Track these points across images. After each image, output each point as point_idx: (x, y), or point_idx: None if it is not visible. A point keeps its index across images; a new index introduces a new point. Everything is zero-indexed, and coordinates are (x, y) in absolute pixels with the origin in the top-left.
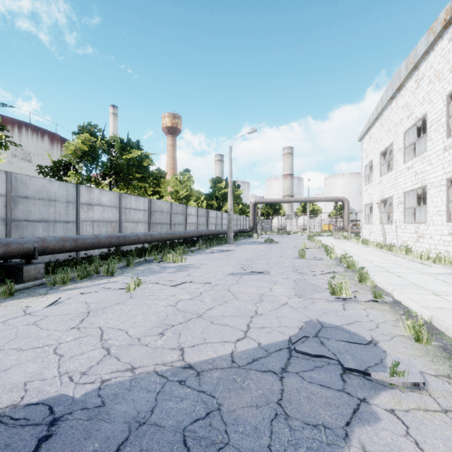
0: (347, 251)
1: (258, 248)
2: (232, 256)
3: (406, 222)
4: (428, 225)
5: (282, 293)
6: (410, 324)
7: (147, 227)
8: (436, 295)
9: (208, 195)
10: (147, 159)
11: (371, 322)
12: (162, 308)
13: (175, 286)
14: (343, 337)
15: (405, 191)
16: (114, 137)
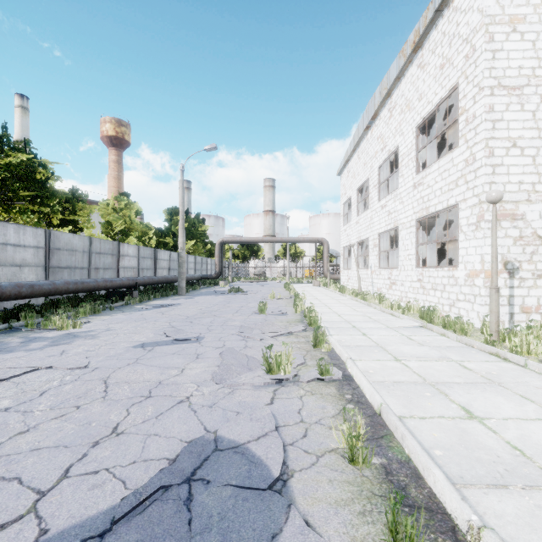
0: (320, 302)
1: (215, 300)
2: (168, 313)
3: (381, 266)
4: (400, 270)
5: (195, 377)
6: (347, 429)
7: (42, 272)
8: (396, 360)
9: (160, 231)
10: (45, 169)
11: (300, 424)
12: None
13: (7, 379)
14: (236, 474)
15: (380, 233)
16: None
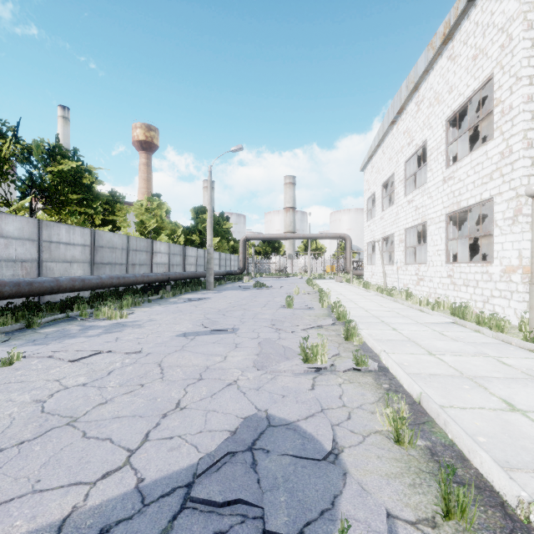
0: (345, 297)
1: (241, 294)
2: (201, 306)
3: (407, 262)
4: (428, 266)
5: (238, 363)
6: (390, 413)
7: (88, 268)
8: (430, 355)
9: (188, 229)
10: (90, 175)
11: (343, 408)
12: (15, 409)
13: (78, 360)
14: (292, 446)
15: (406, 228)
16: (41, 141)
